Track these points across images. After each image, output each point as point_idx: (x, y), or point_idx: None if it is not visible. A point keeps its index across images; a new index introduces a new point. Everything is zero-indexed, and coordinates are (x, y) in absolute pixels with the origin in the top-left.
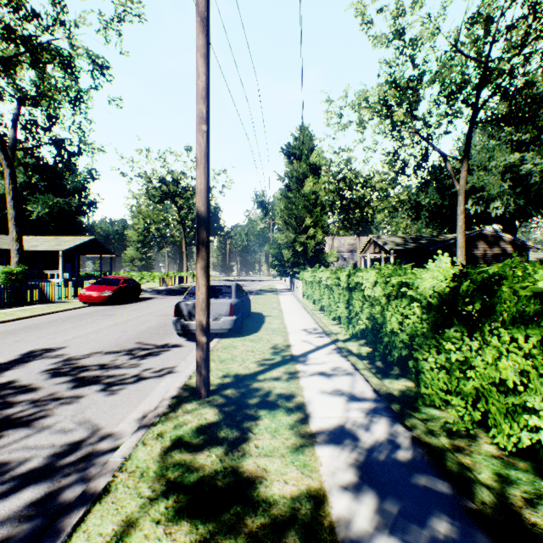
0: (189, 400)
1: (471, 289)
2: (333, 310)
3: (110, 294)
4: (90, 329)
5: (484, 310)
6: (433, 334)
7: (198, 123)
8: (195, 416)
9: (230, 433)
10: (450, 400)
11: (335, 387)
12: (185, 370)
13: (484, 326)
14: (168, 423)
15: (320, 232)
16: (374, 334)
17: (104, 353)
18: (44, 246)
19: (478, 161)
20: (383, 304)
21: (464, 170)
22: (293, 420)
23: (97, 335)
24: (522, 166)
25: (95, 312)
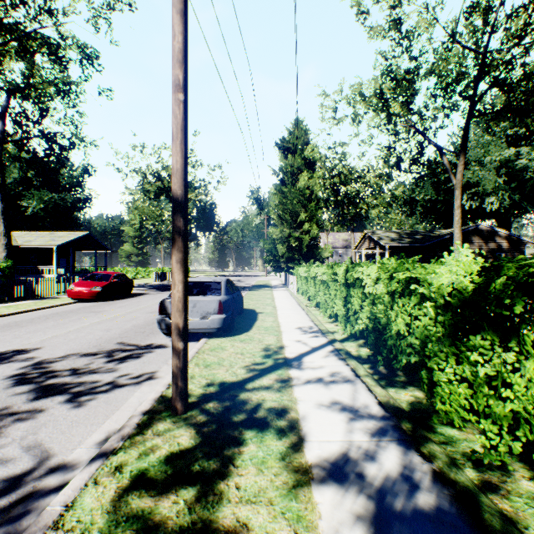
0: (163, 416)
1: (508, 287)
2: (329, 307)
3: (100, 290)
4: (72, 327)
5: (524, 313)
6: (452, 340)
7: (174, 91)
8: (166, 440)
9: (206, 466)
10: (473, 419)
11: (334, 399)
12: (165, 376)
13: (526, 334)
14: (132, 451)
15: (315, 227)
16: (376, 336)
17: (80, 355)
18: (38, 241)
19: (473, 156)
20: (386, 302)
21: (461, 163)
22: (284, 446)
23: (77, 334)
24: (517, 161)
25: (82, 309)
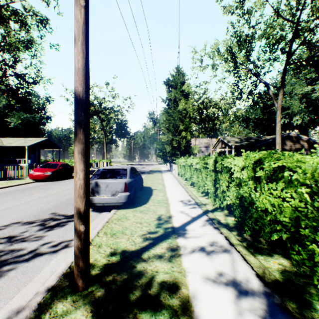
0: (65, 294)
1: None
2: (201, 186)
3: (50, 174)
4: (24, 200)
5: None
6: None
7: None
8: None
9: None
10: None
11: (217, 270)
12: None
13: None
14: None
15: (188, 134)
16: (243, 211)
17: (20, 224)
18: (16, 143)
19: (285, 91)
20: (251, 185)
21: (281, 94)
22: None
23: (25, 206)
24: (312, 94)
25: (37, 186)
